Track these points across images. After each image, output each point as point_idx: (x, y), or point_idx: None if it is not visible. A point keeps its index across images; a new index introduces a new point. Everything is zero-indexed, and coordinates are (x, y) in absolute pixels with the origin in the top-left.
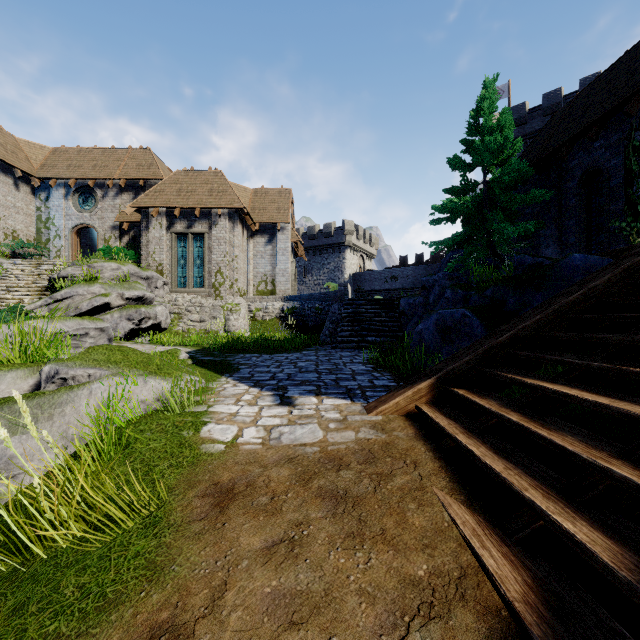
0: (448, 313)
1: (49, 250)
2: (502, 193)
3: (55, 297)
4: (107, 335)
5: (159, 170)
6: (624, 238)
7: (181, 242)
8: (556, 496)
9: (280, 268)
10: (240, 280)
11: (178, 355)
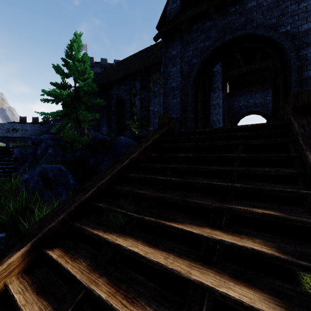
0: (49, 167)
1: None
2: (84, 95)
3: None
4: None
5: None
6: (130, 128)
7: None
8: None
9: None
10: None
11: None
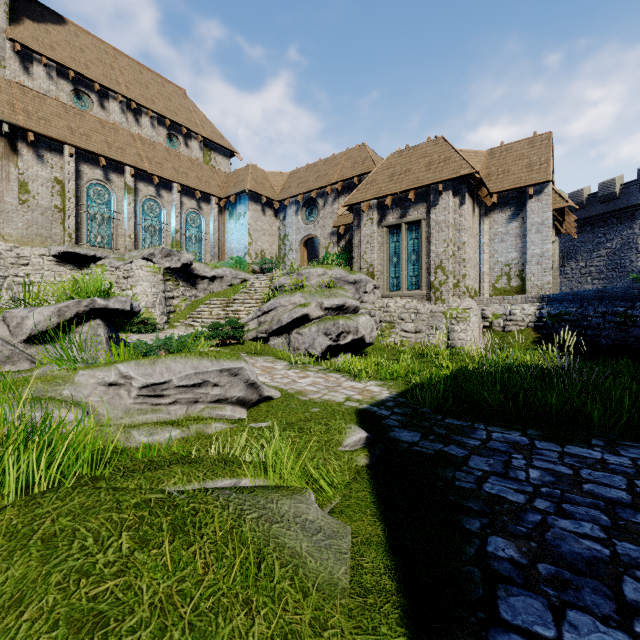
0: None
1: (285, 264)
2: None
3: (262, 309)
4: (243, 380)
5: (372, 162)
6: None
7: (393, 236)
8: None
9: (532, 253)
10: (469, 276)
11: (341, 439)
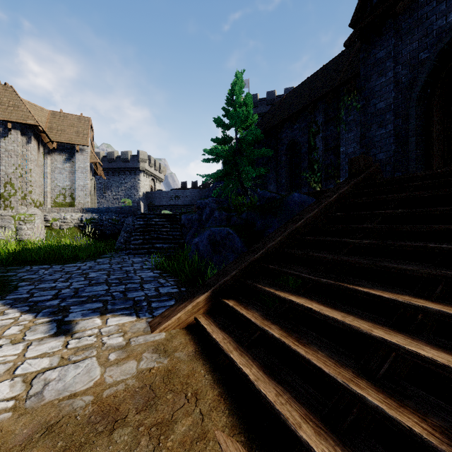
0: (217, 230)
1: None
2: (247, 147)
3: None
4: None
5: None
6: (308, 183)
7: None
8: (324, 427)
9: (79, 184)
10: (35, 192)
11: None
